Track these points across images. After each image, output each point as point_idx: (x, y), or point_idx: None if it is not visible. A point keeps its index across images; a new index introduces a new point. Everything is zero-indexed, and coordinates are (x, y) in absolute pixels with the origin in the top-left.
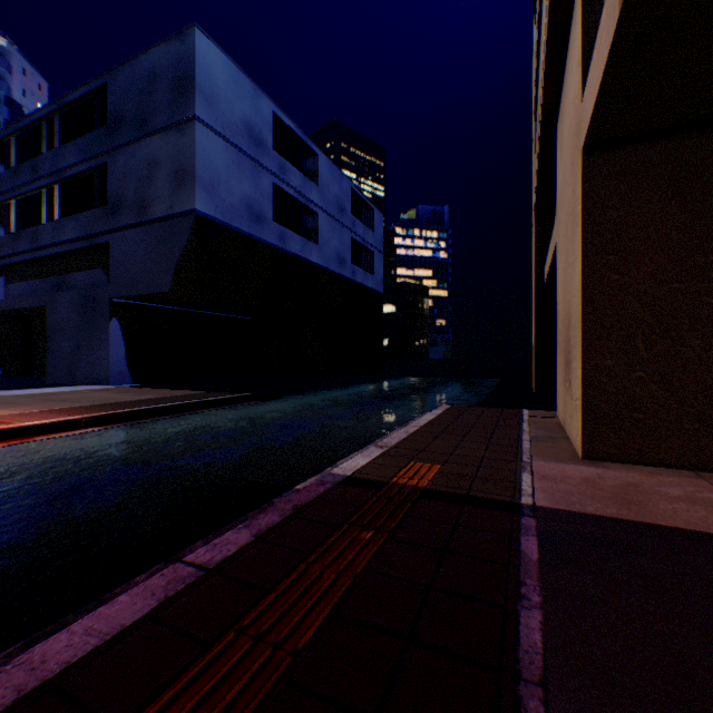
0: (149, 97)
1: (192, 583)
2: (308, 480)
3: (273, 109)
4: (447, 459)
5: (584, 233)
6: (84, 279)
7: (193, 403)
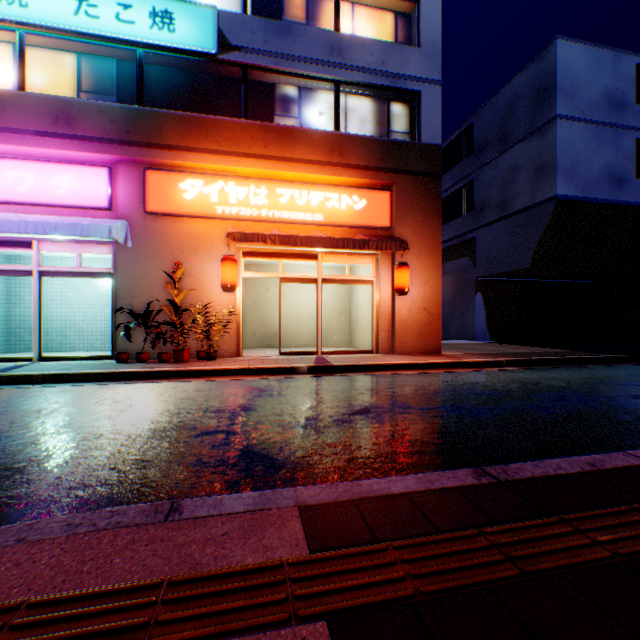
0: (509, 118)
1: None
2: None
3: (635, 62)
4: None
5: None
6: (453, 266)
7: (571, 358)
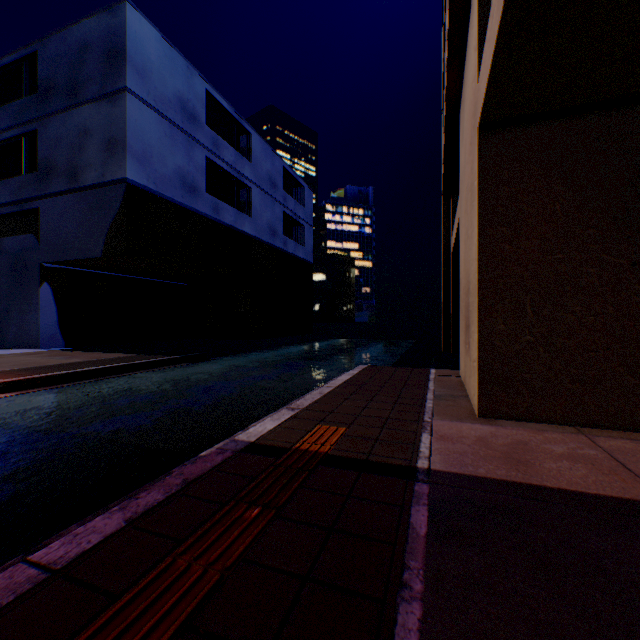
0: (81, 67)
1: (25, 592)
2: (215, 446)
3: (207, 87)
4: (353, 421)
5: (480, 206)
6: (14, 243)
7: (119, 366)
